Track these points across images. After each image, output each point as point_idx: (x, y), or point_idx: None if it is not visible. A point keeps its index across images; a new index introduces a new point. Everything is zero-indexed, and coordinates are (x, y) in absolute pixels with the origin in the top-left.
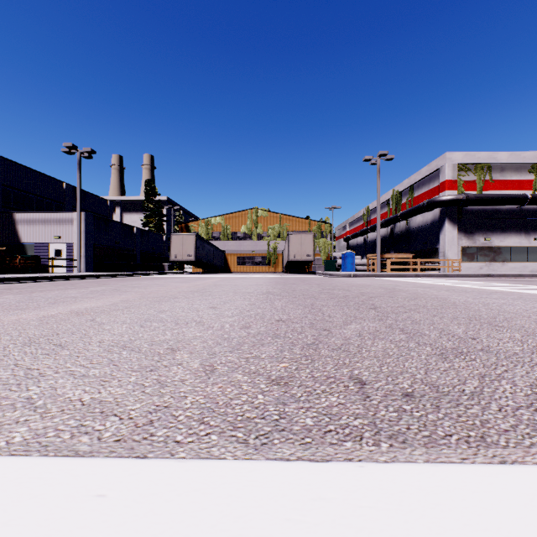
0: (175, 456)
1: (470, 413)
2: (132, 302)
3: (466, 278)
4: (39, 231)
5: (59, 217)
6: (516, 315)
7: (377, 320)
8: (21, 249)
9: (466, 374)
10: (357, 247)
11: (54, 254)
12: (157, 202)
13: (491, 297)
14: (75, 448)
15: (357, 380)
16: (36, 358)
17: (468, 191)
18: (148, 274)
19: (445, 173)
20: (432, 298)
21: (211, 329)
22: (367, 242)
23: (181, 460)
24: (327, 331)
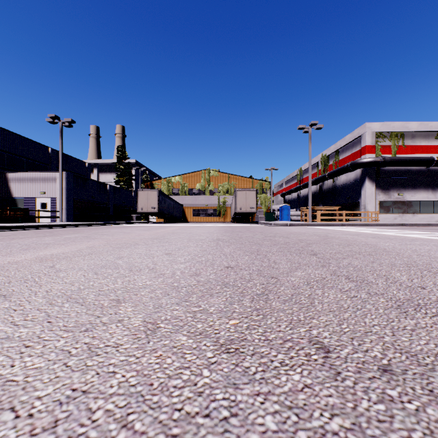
0: None
1: None
2: (97, 248)
3: (385, 227)
4: (27, 187)
5: (45, 176)
6: None
7: (321, 266)
8: (13, 203)
9: None
10: (291, 201)
11: (41, 207)
12: (127, 164)
13: (414, 243)
14: None
15: (319, 345)
16: None
17: (385, 155)
18: (119, 224)
19: (365, 139)
20: (363, 244)
21: (162, 276)
22: (300, 197)
23: None
24: (275, 278)
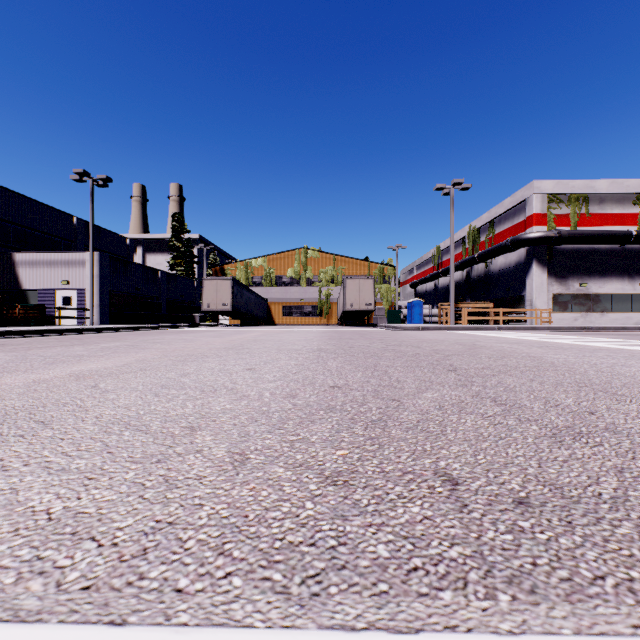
0: (172, 622)
1: (620, 534)
2: (150, 362)
3: (559, 332)
4: (43, 275)
5: (68, 258)
6: (636, 380)
7: (460, 386)
8: (22, 297)
9: (596, 467)
10: (425, 294)
11: (62, 303)
12: (186, 241)
13: (596, 355)
14: (15, 604)
15: (446, 477)
16: (5, 442)
17: (560, 227)
18: (176, 327)
19: (532, 205)
20: (523, 356)
21: (246, 399)
22: (438, 288)
23: (181, 629)
24: (397, 401)
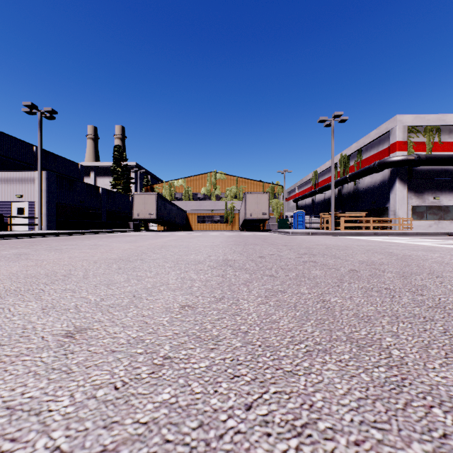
0: None
1: None
2: None
3: (431, 237)
4: (1, 189)
5: (22, 176)
6: None
7: None
8: None
9: None
10: (305, 207)
11: (17, 212)
12: (124, 166)
13: None
14: None
15: None
16: None
17: (418, 152)
18: (110, 232)
19: (395, 134)
20: None
21: None
22: (315, 202)
23: None
24: None
